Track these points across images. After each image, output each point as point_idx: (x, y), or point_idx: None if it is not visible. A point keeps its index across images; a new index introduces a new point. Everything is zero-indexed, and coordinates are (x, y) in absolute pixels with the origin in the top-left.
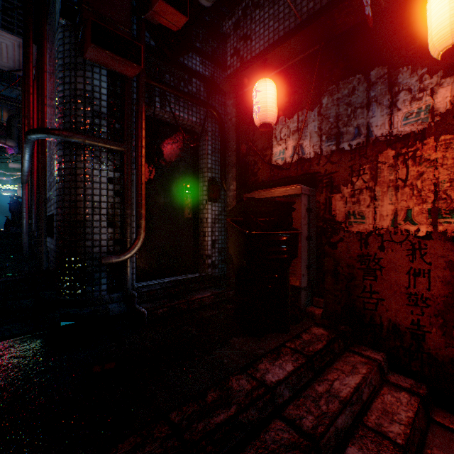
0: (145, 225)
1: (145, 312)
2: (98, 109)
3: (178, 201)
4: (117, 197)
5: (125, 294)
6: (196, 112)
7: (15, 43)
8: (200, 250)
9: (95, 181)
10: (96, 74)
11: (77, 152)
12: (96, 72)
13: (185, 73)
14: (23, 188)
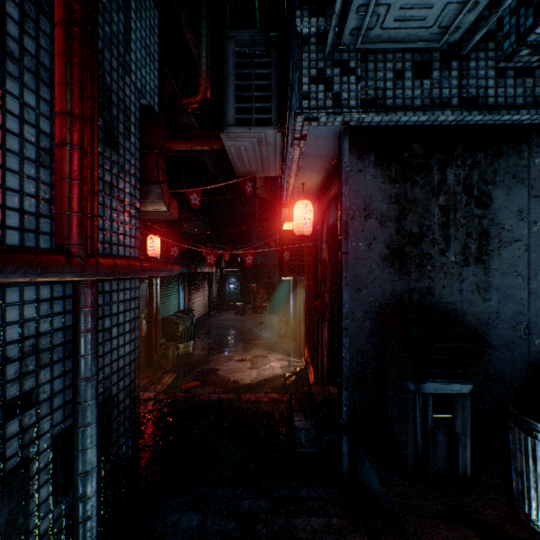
0: None
1: None
2: None
3: None
4: None
5: None
6: None
7: None
8: None
9: None
10: None
11: None
12: None
13: None
14: None
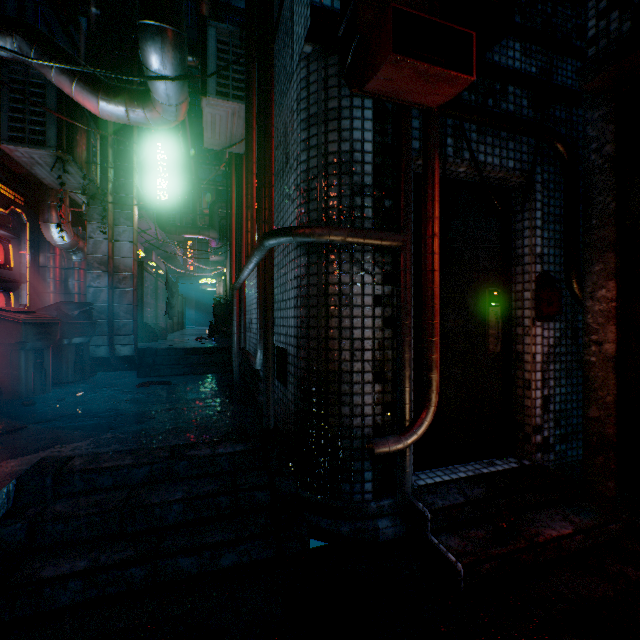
0: (437, 380)
1: (457, 566)
2: (359, 180)
3: (476, 323)
4: (386, 328)
5: (401, 503)
6: (513, 150)
7: (229, 111)
8: (514, 413)
9: (355, 304)
10: (357, 120)
11: (328, 258)
12: (357, 117)
13: (495, 80)
14: (234, 296)
